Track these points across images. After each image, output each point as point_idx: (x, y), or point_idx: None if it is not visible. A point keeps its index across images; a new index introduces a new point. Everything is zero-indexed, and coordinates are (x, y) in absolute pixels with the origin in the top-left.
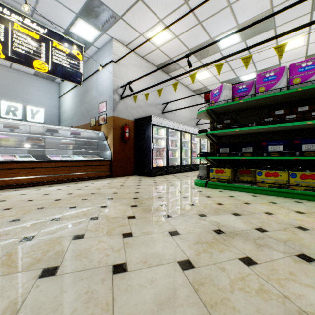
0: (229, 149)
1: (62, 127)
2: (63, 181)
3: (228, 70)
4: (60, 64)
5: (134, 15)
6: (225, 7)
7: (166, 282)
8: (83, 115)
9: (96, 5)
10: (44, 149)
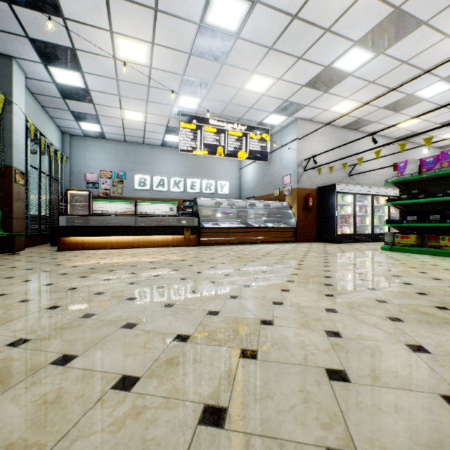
0: (416, 217)
1: (257, 201)
2: (262, 243)
3: (446, 111)
4: (254, 149)
5: (319, 101)
6: (419, 73)
7: (343, 264)
8: (266, 187)
9: (287, 104)
10: (246, 219)
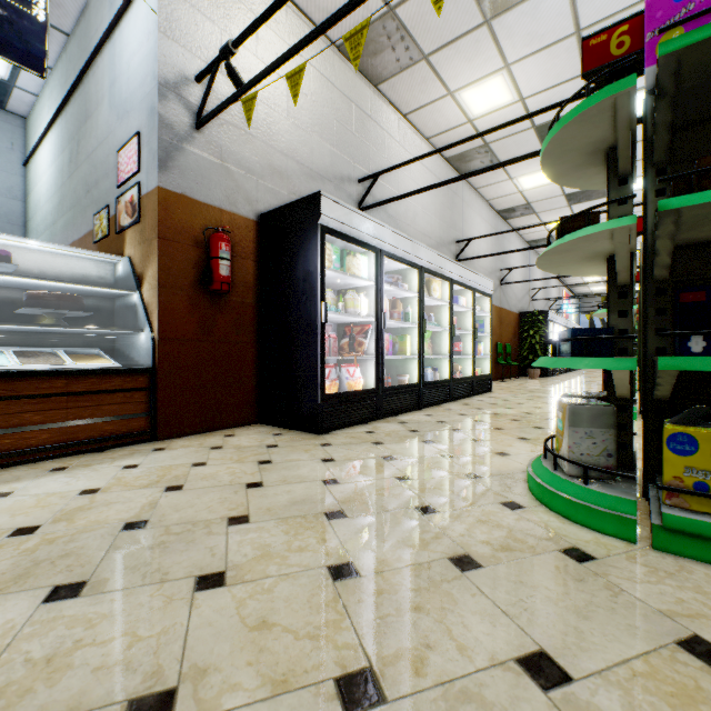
0: None
1: None
2: None
3: (572, 73)
4: None
5: None
6: None
7: None
8: (77, 208)
9: None
10: None
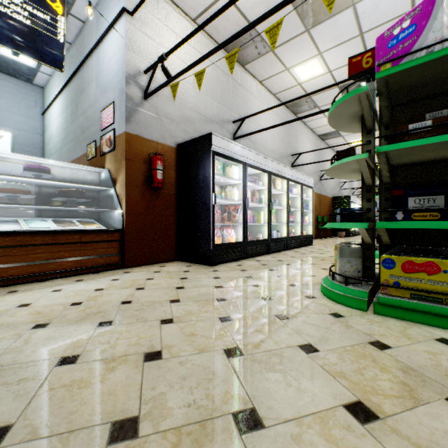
0: (443, 198)
1: None
2: None
3: None
4: (5, 12)
5: None
6: None
7: None
8: (76, 141)
9: None
10: None
